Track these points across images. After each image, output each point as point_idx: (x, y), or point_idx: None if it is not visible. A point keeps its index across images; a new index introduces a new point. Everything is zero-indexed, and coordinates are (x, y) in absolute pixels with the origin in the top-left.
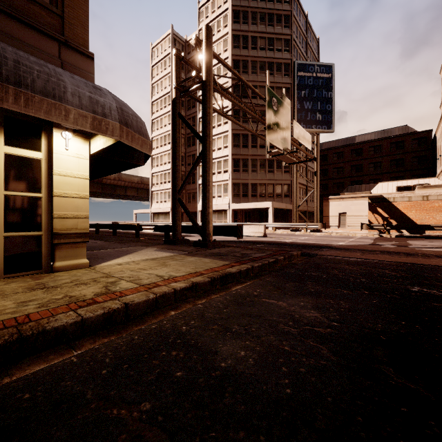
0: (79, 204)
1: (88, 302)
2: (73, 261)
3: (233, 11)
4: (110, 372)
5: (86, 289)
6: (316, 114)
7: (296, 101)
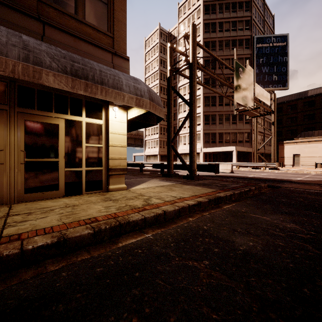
0: (121, 151)
1: (141, 209)
2: (118, 185)
3: (204, 6)
4: (176, 245)
5: (135, 201)
6: (272, 76)
7: (255, 67)
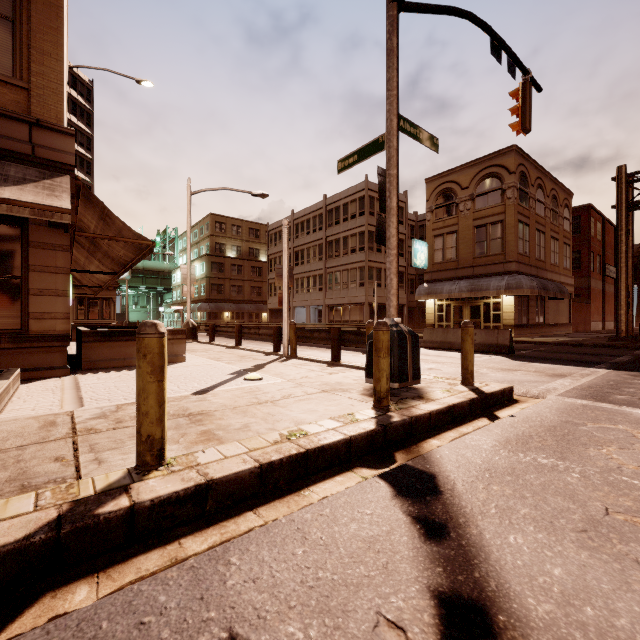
0: (510, 315)
1: None
2: None
3: None
4: None
5: None
6: None
7: None
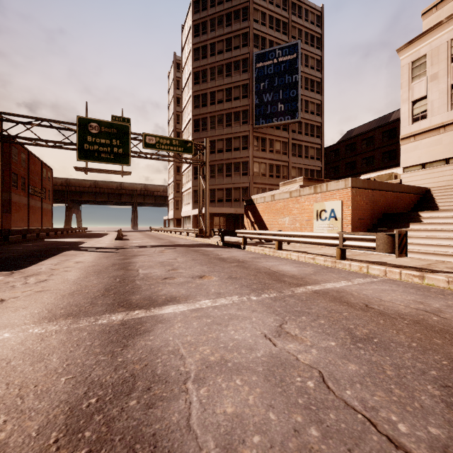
0: None
1: None
2: None
3: (194, 26)
4: None
5: None
6: (278, 105)
7: (254, 96)
